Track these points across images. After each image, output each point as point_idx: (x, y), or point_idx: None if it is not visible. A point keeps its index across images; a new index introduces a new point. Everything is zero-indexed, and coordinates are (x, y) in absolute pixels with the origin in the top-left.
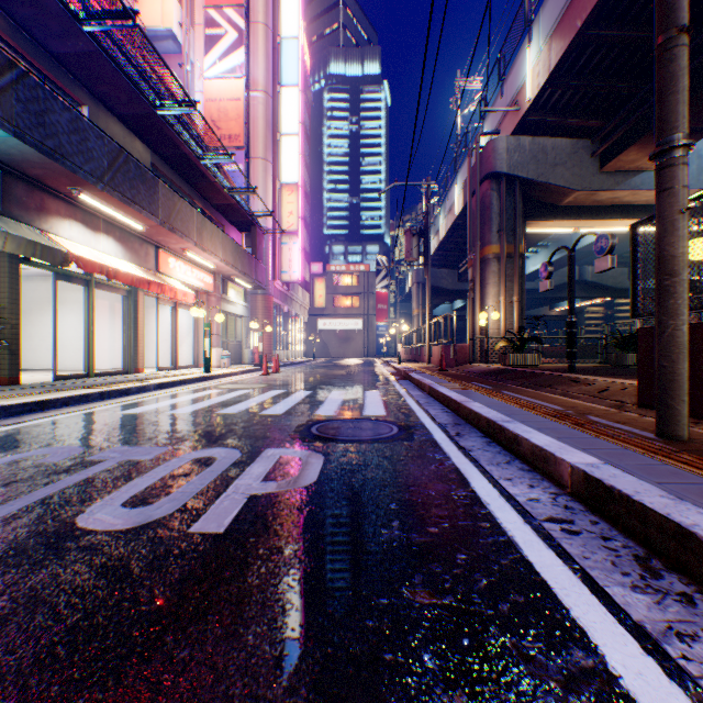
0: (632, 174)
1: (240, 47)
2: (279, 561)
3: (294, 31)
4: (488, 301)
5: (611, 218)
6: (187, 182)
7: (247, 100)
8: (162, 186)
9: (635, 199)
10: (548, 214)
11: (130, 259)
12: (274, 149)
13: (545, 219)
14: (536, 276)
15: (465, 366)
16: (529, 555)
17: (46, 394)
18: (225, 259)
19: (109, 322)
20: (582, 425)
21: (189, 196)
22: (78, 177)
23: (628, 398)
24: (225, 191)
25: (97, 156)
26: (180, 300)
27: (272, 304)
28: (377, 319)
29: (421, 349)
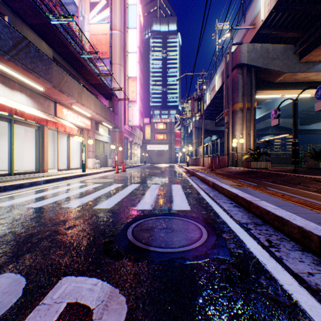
0: (316, 63)
1: (107, 8)
2: None
3: (135, 1)
4: (236, 133)
5: (302, 88)
6: (75, 70)
7: (111, 35)
8: (54, 65)
9: (317, 77)
10: (268, 87)
11: (37, 108)
12: (124, 60)
13: (266, 89)
14: None
15: (225, 168)
16: None
17: None
18: (96, 111)
19: (34, 144)
20: None
21: (76, 77)
22: None
23: None
24: (96, 75)
25: (4, 38)
26: (70, 132)
27: (124, 137)
28: (175, 145)
29: (198, 159)
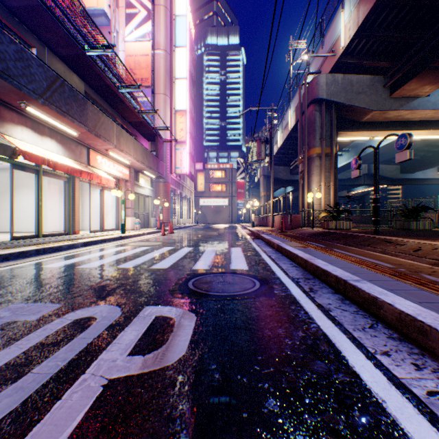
0: (411, 99)
1: (148, 21)
2: None
3: (184, 11)
4: (313, 185)
5: (396, 129)
6: (110, 106)
7: (153, 56)
8: (89, 104)
9: (413, 116)
10: (353, 127)
11: (68, 156)
12: (170, 88)
13: (351, 130)
14: (340, 170)
15: (298, 229)
16: None
17: None
18: (136, 158)
19: (58, 200)
20: (429, 286)
21: (112, 115)
22: (23, 93)
23: None
24: (137, 112)
25: (38, 79)
26: (105, 184)
27: (170, 189)
28: (237, 198)
29: (266, 218)
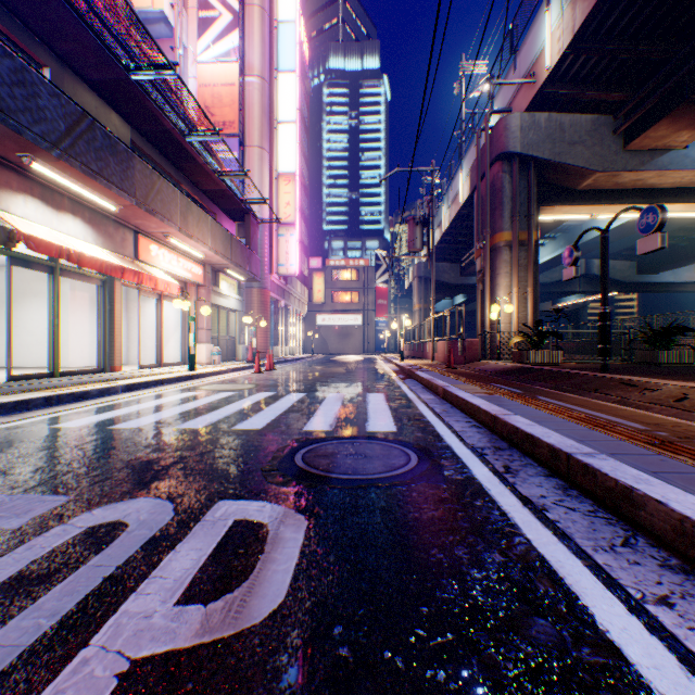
0: (658, 152)
1: (234, 30)
2: None
3: (292, 14)
4: (499, 293)
5: (633, 202)
6: (172, 164)
7: (242, 86)
8: (137, 161)
9: (660, 181)
10: (564, 199)
11: (102, 244)
12: (270, 137)
13: (561, 204)
14: (542, 269)
15: (475, 363)
16: None
17: None
18: (214, 248)
19: (89, 316)
20: None
21: (175, 179)
22: (25, 139)
23: None
24: (215, 175)
25: (50, 117)
26: (163, 291)
27: (269, 298)
28: (377, 314)
29: (424, 345)
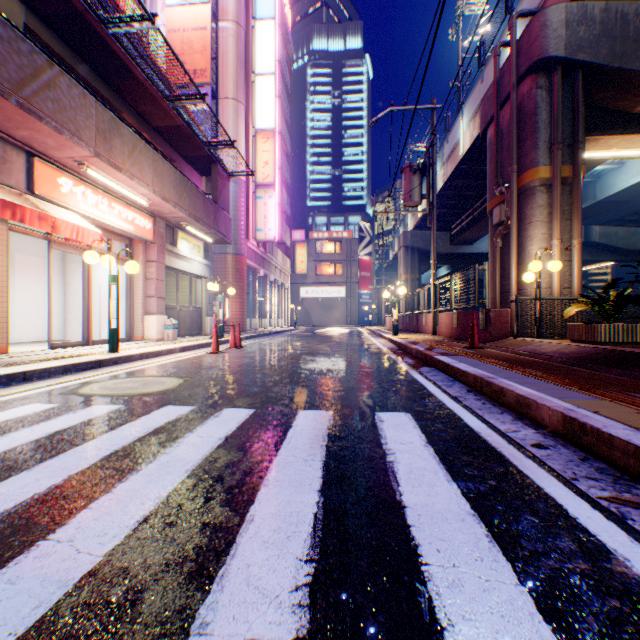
0: None
1: None
2: None
3: None
4: (531, 248)
5: None
6: (105, 82)
7: (215, 31)
8: None
9: None
10: (615, 126)
11: None
12: (246, 90)
13: (610, 132)
14: None
15: (509, 341)
16: None
17: None
18: (161, 192)
19: None
20: None
21: (111, 103)
22: None
23: None
24: (163, 100)
25: None
26: (81, 242)
27: (245, 266)
28: (360, 286)
29: (417, 317)
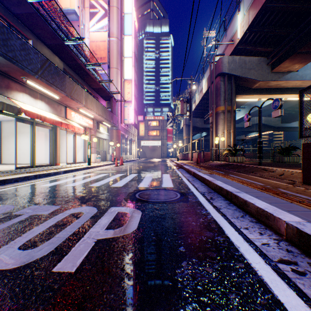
0: (286, 73)
1: (105, 17)
2: (106, 301)
3: (130, 10)
4: (219, 132)
5: (275, 93)
6: (80, 77)
7: (109, 41)
8: (67, 78)
9: (287, 85)
10: (246, 92)
11: (52, 112)
12: (121, 64)
13: (245, 94)
14: (239, 121)
15: (208, 162)
16: (279, 295)
17: (7, 176)
18: (98, 113)
19: (44, 142)
20: (279, 195)
21: (81, 83)
22: (25, 72)
23: (296, 179)
24: (98, 82)
25: (34, 62)
26: (77, 131)
27: (120, 134)
28: (167, 140)
29: (187, 154)
